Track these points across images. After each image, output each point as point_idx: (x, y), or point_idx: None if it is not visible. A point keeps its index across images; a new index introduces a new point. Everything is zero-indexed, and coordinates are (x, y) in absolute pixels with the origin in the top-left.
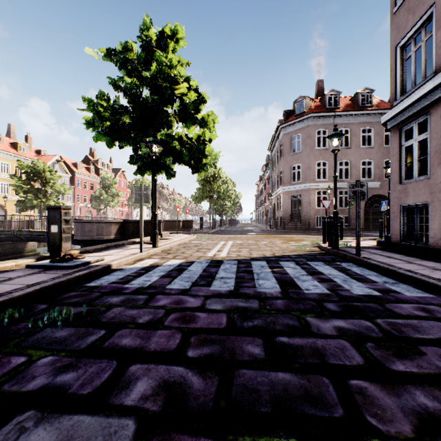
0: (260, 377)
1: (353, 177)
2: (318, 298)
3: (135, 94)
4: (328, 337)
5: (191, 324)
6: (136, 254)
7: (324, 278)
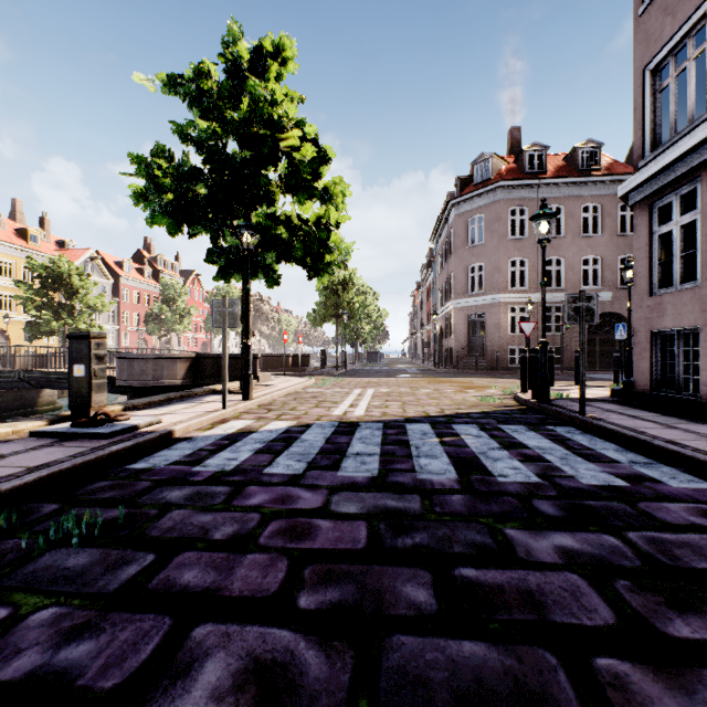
0: (430, 651)
1: (569, 284)
2: (521, 491)
3: (214, 149)
4: (546, 569)
5: (305, 543)
6: (216, 412)
7: (529, 454)
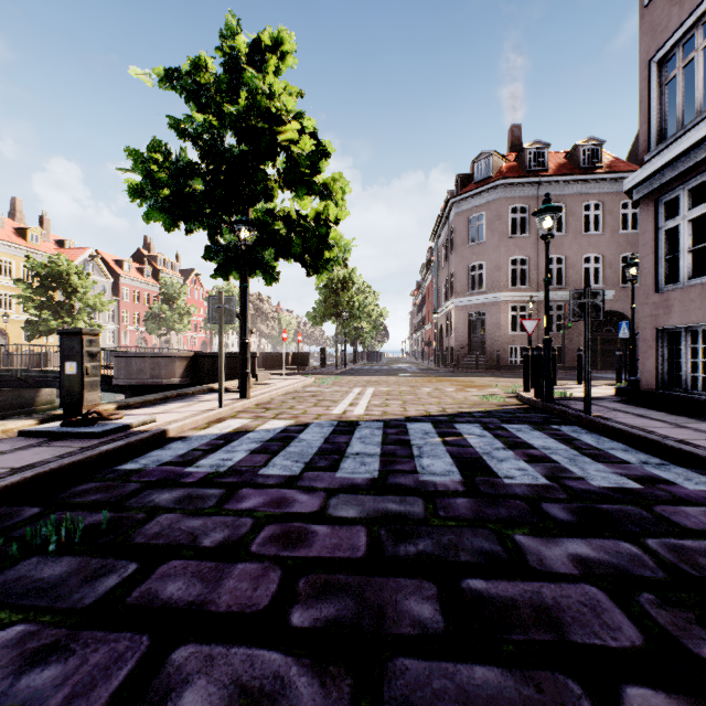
0: (437, 678)
1: (570, 283)
2: (530, 493)
3: (211, 142)
4: (562, 580)
5: (300, 550)
6: (212, 411)
7: (535, 454)
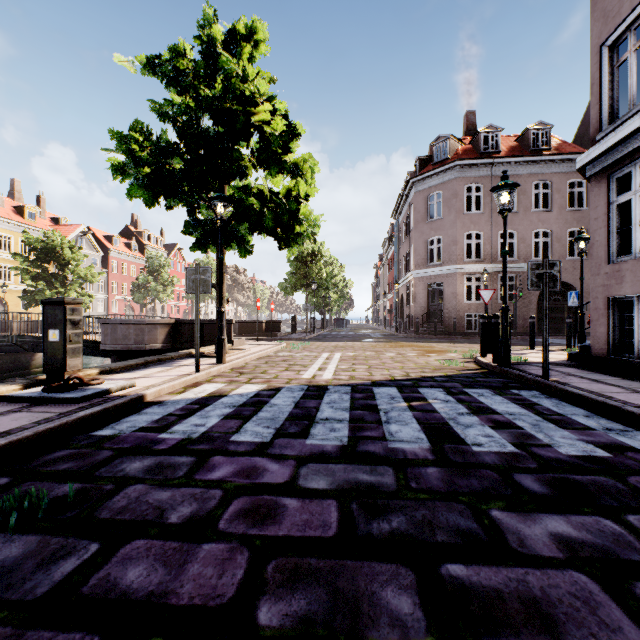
0: None
1: (521, 255)
2: (500, 462)
3: (189, 123)
4: (547, 566)
5: (269, 528)
6: (189, 376)
7: (499, 419)
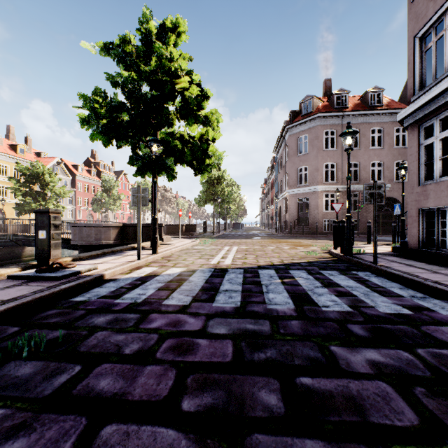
0: None
1: (363, 179)
2: (339, 317)
3: (133, 89)
4: (362, 378)
5: (188, 357)
6: (133, 262)
7: (342, 290)
